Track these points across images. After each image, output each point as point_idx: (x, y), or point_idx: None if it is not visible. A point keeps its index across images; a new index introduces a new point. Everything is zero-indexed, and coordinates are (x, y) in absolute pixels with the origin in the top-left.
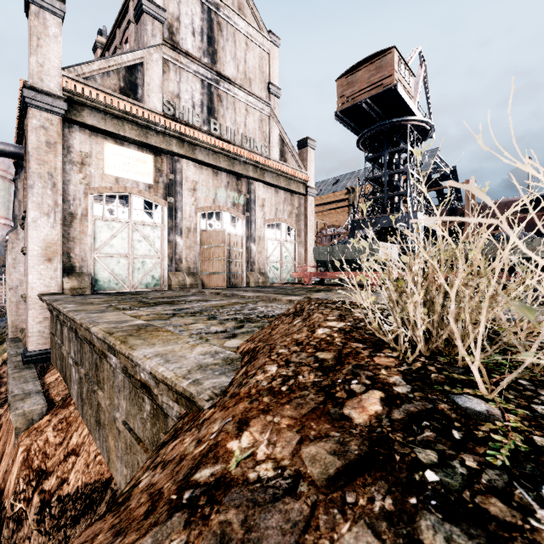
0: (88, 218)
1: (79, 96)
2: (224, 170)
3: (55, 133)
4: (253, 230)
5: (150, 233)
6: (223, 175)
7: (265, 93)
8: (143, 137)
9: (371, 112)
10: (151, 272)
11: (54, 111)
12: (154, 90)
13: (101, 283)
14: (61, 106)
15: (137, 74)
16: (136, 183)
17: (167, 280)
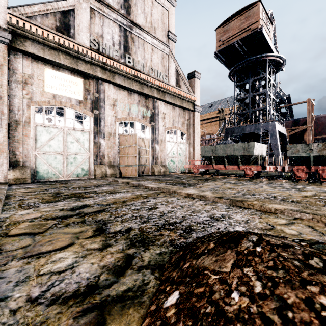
0: (31, 125)
1: (21, 29)
2: (136, 91)
3: (1, 57)
4: (157, 135)
5: (80, 136)
6: (135, 95)
7: (165, 39)
8: (74, 64)
9: (241, 51)
10: (81, 165)
11: (0, 40)
12: (83, 30)
13: (41, 174)
14: (6, 36)
15: (70, 17)
16: (69, 99)
17: (93, 171)
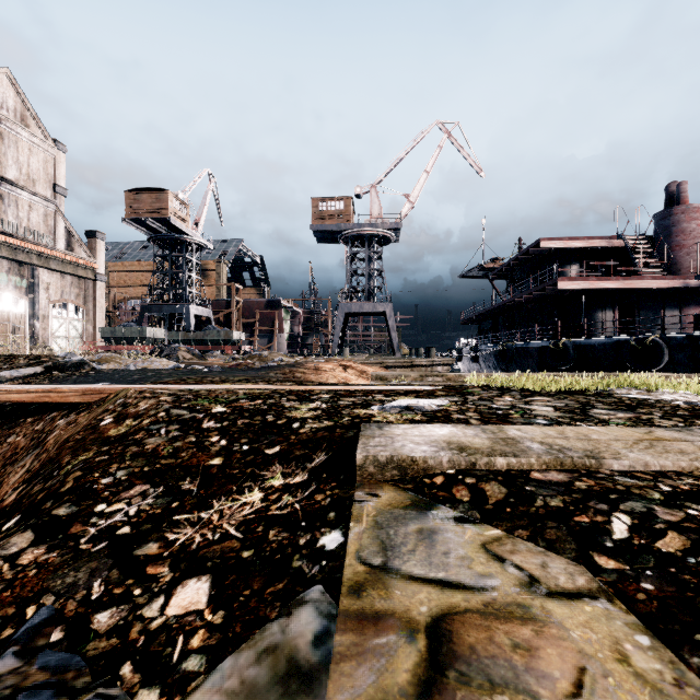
0: None
1: None
2: (7, 258)
3: None
4: (38, 310)
5: None
6: (4, 262)
7: (51, 192)
8: None
9: (155, 226)
10: None
11: None
12: None
13: None
14: None
15: None
16: None
17: None
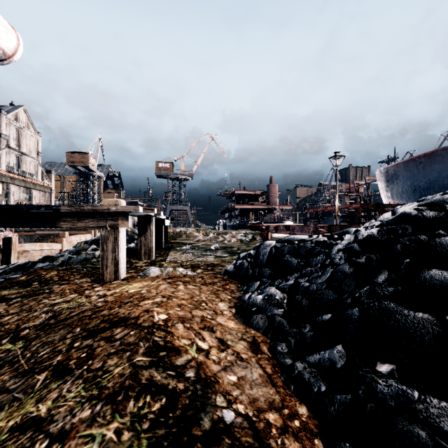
0: None
1: None
2: (23, 186)
3: None
4: None
5: None
6: (22, 188)
7: (36, 155)
8: (1, 179)
9: (80, 168)
10: None
11: None
12: (4, 163)
13: None
14: None
15: None
16: None
17: None
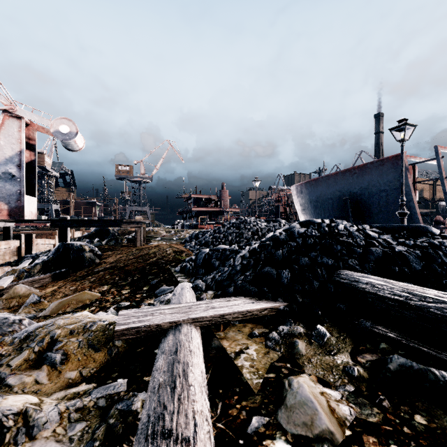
0: None
1: None
2: None
3: None
4: None
5: None
6: None
7: None
8: None
9: None
10: None
11: None
12: None
13: None
14: None
15: None
16: None
17: None
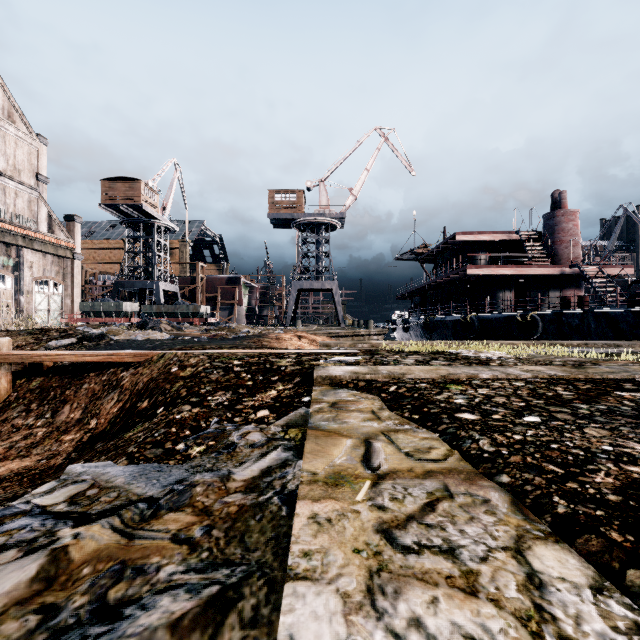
0: None
1: None
2: None
3: None
4: (23, 286)
5: None
6: None
7: (34, 181)
8: None
9: (128, 211)
10: None
11: None
12: None
13: None
14: None
15: None
16: None
17: None
